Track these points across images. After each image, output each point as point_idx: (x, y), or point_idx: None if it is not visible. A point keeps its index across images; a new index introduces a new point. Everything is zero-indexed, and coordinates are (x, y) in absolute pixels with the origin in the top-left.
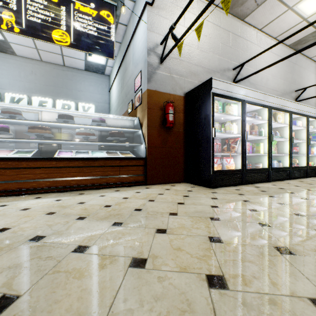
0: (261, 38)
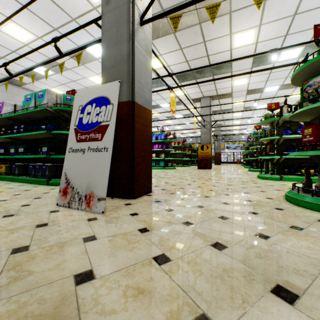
0: None
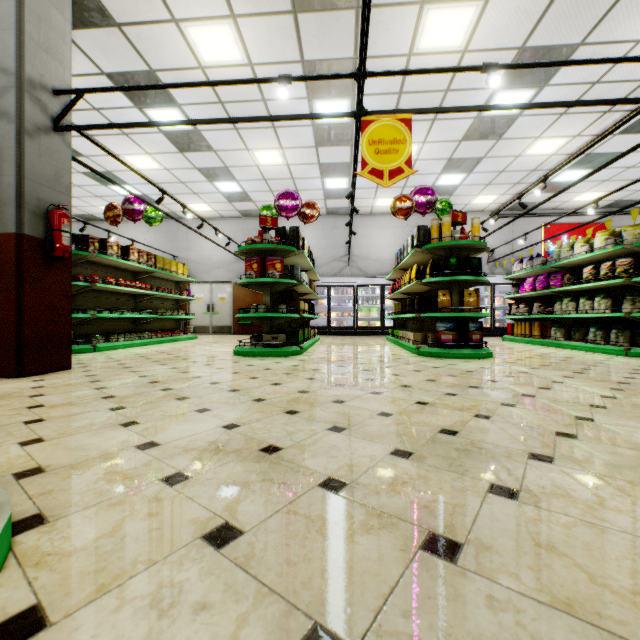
0: (129, 226)
